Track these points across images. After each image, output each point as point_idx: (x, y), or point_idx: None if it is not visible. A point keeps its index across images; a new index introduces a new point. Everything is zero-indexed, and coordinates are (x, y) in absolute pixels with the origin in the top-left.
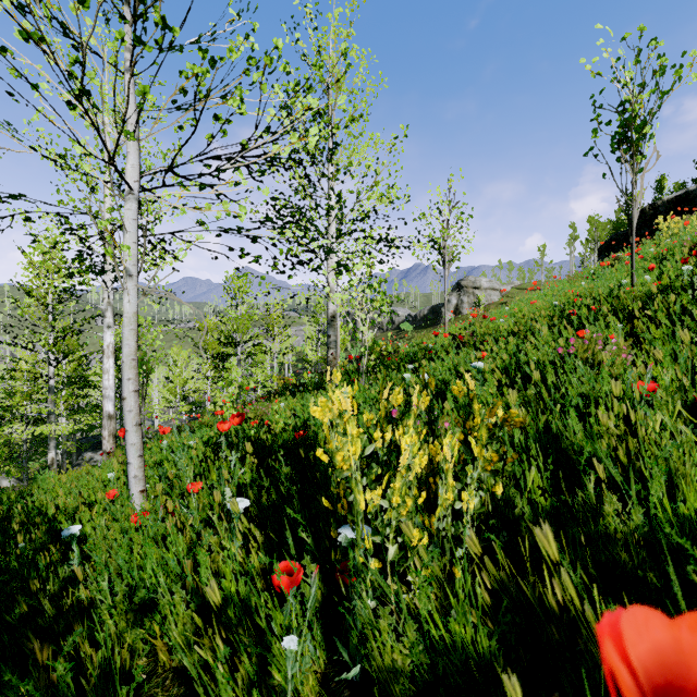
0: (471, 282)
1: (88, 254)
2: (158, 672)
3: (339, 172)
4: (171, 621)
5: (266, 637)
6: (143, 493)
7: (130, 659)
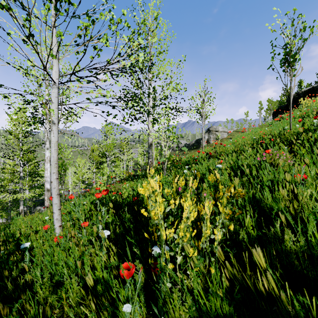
0: (214, 128)
1: (36, 114)
2: (64, 317)
3: (153, 77)
4: (70, 292)
5: (115, 303)
6: (60, 227)
7: (50, 311)
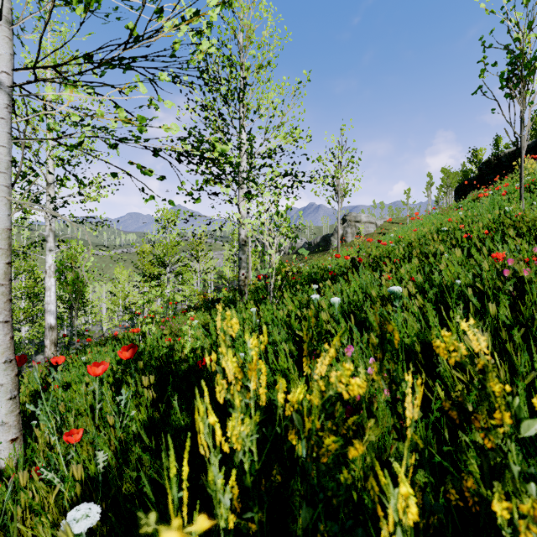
0: (353, 217)
1: None
2: None
3: (249, 113)
4: None
5: None
6: (14, 442)
7: None
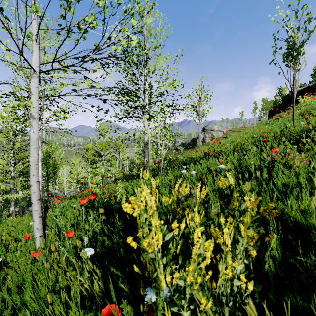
0: (209, 128)
1: (18, 109)
2: None
3: (149, 72)
4: None
5: None
6: (41, 237)
7: None
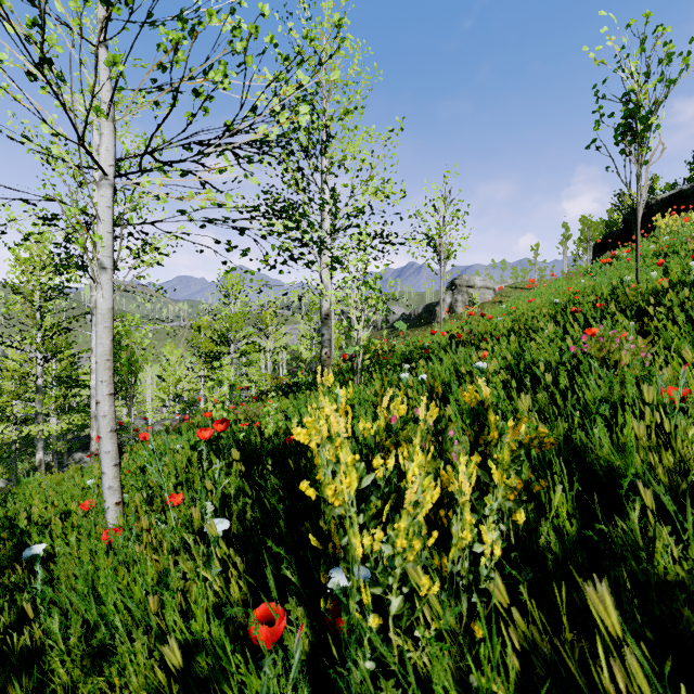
0: (464, 281)
1: (65, 247)
2: None
3: (333, 166)
4: (131, 673)
5: None
6: (118, 506)
7: None
